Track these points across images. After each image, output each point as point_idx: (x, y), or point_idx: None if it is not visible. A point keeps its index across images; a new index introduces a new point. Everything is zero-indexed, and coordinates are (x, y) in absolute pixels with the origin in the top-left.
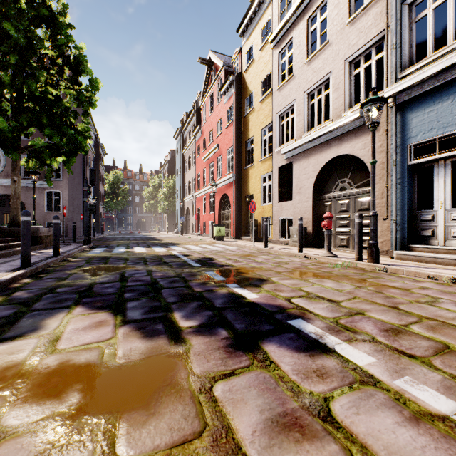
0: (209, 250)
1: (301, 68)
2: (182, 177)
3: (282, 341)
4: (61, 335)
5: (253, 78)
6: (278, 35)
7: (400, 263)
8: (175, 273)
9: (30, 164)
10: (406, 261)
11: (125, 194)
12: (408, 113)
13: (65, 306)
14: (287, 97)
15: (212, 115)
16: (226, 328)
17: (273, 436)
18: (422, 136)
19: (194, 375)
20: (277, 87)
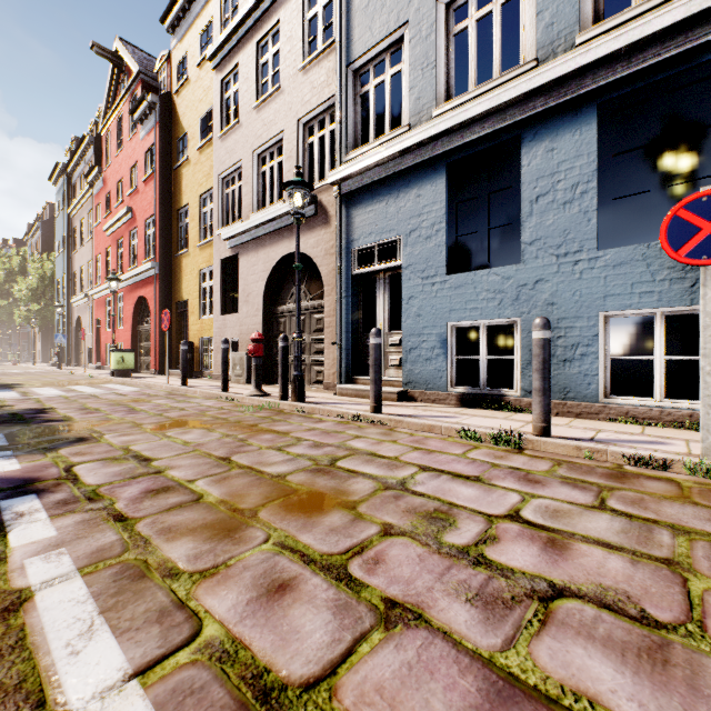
0: (71, 395)
1: (249, 114)
2: (67, 258)
3: None
4: None
5: (188, 109)
6: (221, 53)
7: (332, 401)
8: None
9: None
10: (345, 397)
11: None
12: (352, 209)
13: None
14: (232, 152)
15: (122, 153)
16: None
17: None
18: (364, 240)
19: None
20: (219, 134)
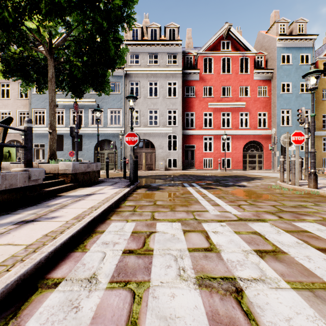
0: None
1: None
2: None
3: None
4: None
5: None
6: None
7: None
8: None
9: None
10: None
11: None
12: (34, 136)
13: None
14: None
15: None
16: None
17: None
18: (37, 142)
19: None
20: None
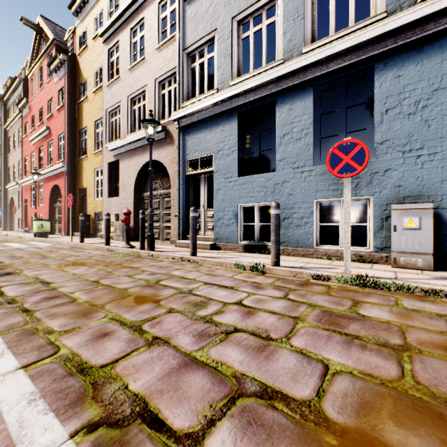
0: (5, 248)
1: (125, 73)
2: (3, 158)
3: None
4: None
5: (87, 66)
6: (107, 33)
7: (172, 250)
8: None
9: None
10: (180, 248)
11: None
12: (186, 136)
13: None
14: (115, 96)
15: (42, 91)
16: None
17: None
18: (193, 155)
19: None
20: (106, 84)
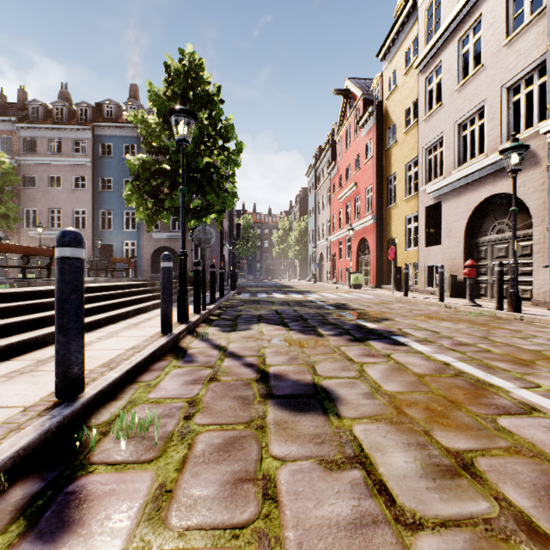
0: (344, 298)
1: (450, 96)
2: (314, 218)
3: (381, 341)
4: (263, 331)
5: (396, 107)
6: (424, 60)
7: (549, 314)
8: (315, 312)
9: (191, 222)
10: None
11: (255, 240)
12: None
13: (255, 323)
14: (434, 128)
15: (349, 149)
16: (349, 335)
17: (362, 356)
18: None
19: (331, 345)
20: (423, 118)
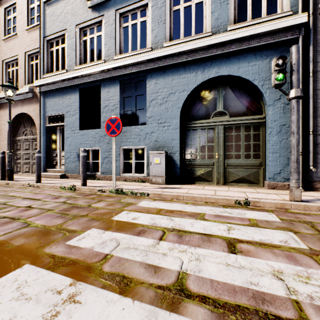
0: None
1: (0, 41)
2: None
3: None
4: None
5: None
6: None
7: (30, 179)
8: None
9: None
10: None
11: None
12: (46, 98)
13: None
14: None
15: None
16: None
17: None
18: (50, 112)
19: None
20: None
